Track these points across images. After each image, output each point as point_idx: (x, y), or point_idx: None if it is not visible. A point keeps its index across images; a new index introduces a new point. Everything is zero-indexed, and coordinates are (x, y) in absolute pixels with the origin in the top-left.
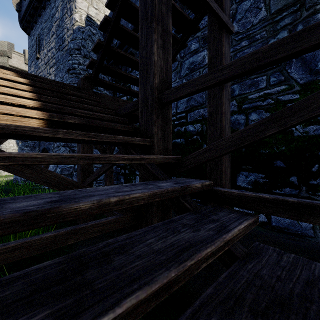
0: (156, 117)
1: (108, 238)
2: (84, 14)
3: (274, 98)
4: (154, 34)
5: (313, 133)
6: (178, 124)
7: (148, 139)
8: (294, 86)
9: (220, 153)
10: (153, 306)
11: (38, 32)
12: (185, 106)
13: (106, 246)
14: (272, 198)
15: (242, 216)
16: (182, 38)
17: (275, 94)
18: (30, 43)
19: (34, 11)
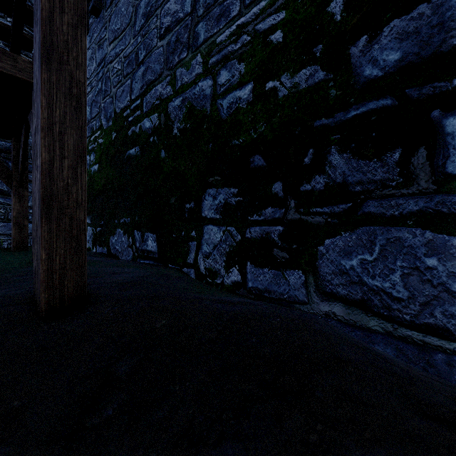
0: None
1: None
2: None
3: (250, 30)
4: None
5: (306, 83)
6: (133, 121)
7: None
8: None
9: None
10: None
11: None
12: (141, 86)
13: None
14: None
15: None
16: None
17: (252, 22)
18: None
19: None
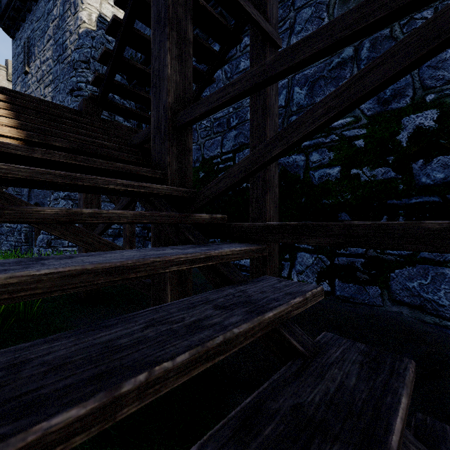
0: (169, 144)
1: (120, 312)
2: (94, 13)
3: (338, 133)
4: (167, 42)
5: (382, 177)
6: (224, 168)
7: (159, 171)
8: (360, 119)
9: (233, 181)
10: (102, 281)
11: (27, 34)
12: (233, 144)
13: (75, 255)
14: (277, 224)
15: (247, 245)
16: (221, 51)
17: (339, 128)
18: (15, 51)
19: (20, 4)
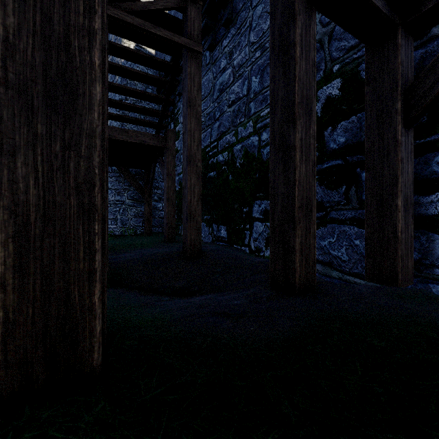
0: None
1: None
2: (132, 44)
3: None
4: None
5: None
6: (212, 155)
7: None
8: None
9: None
10: None
11: None
12: (217, 134)
13: None
14: None
15: None
16: (173, 62)
17: None
18: None
19: None
